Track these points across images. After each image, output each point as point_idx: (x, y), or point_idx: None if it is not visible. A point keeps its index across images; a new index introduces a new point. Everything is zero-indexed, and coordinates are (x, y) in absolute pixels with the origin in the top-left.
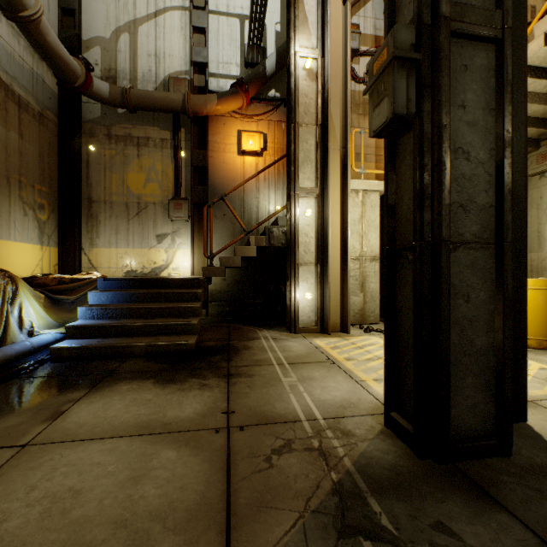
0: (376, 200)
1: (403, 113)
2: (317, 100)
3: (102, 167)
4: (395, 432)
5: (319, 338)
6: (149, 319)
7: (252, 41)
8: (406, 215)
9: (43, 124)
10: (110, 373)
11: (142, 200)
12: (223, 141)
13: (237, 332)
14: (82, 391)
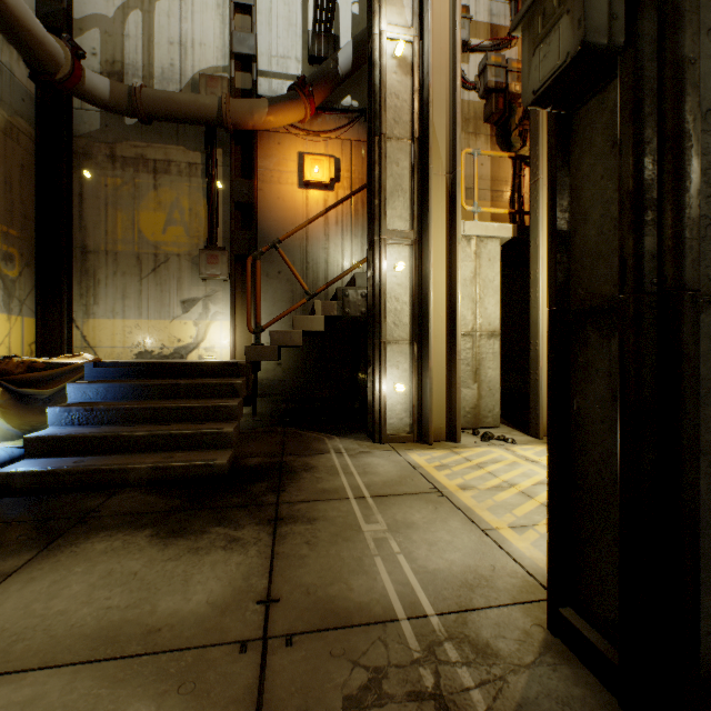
0: (496, 251)
1: (603, 40)
2: (413, 102)
3: (102, 203)
4: (572, 648)
5: (416, 452)
6: (159, 424)
7: (319, 26)
8: (594, 247)
9: (11, 136)
10: (84, 518)
11: (160, 250)
12: (278, 168)
13: (295, 442)
14: (23, 556)
